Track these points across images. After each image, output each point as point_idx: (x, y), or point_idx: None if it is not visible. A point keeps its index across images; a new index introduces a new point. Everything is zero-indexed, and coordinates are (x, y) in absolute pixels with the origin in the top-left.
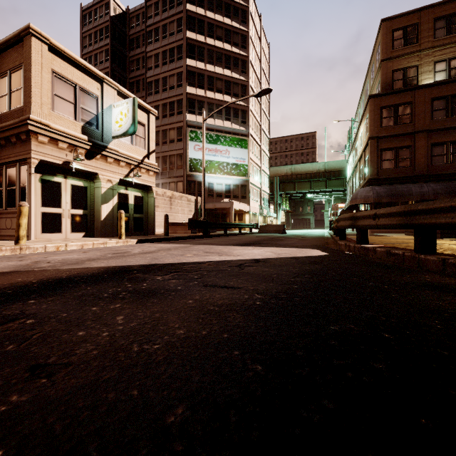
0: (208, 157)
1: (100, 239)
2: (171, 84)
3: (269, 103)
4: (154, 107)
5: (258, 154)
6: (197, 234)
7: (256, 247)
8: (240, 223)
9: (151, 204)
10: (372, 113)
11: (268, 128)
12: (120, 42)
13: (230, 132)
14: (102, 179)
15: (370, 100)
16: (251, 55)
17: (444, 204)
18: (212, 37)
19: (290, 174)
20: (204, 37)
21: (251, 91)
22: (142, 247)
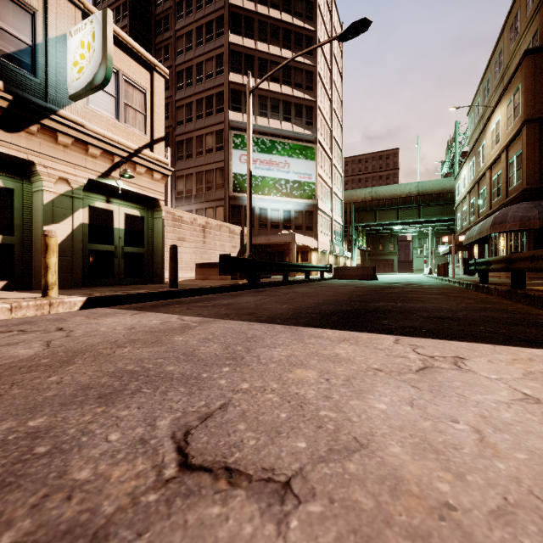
0: (259, 172)
1: (8, 295)
2: (208, 71)
3: (342, 104)
4: (185, 106)
5: (328, 171)
6: (237, 282)
7: (415, 342)
8: (307, 264)
9: (158, 230)
10: (531, 80)
11: (340, 137)
12: (142, 24)
13: (290, 137)
14: (46, 176)
15: (526, 57)
16: (319, 31)
17: None
18: (265, 4)
19: (369, 199)
20: (253, 4)
21: (319, 81)
22: (14, 337)
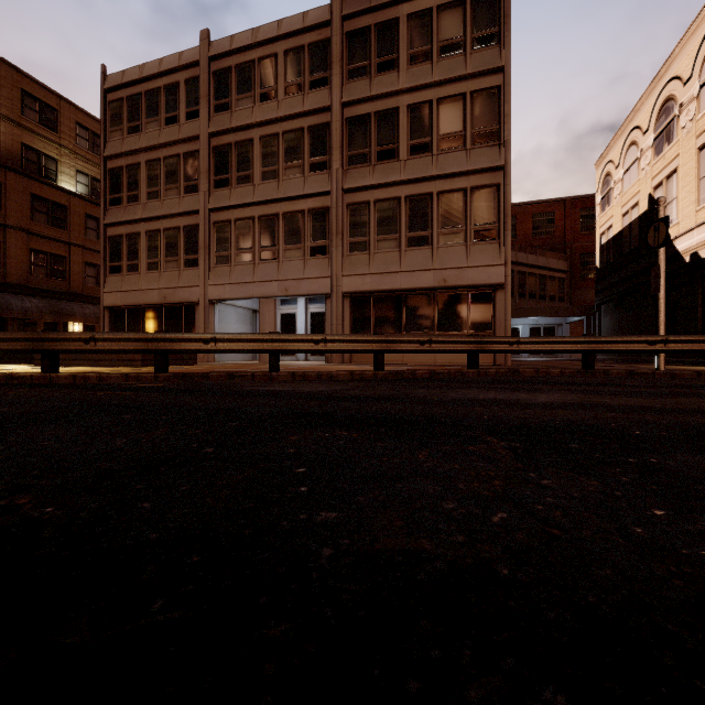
0: None
1: None
2: None
3: None
4: None
5: None
6: None
7: None
8: None
9: None
10: None
11: None
12: None
13: None
14: None
15: None
16: None
17: (75, 336)
18: None
19: None
20: None
21: None
22: None
